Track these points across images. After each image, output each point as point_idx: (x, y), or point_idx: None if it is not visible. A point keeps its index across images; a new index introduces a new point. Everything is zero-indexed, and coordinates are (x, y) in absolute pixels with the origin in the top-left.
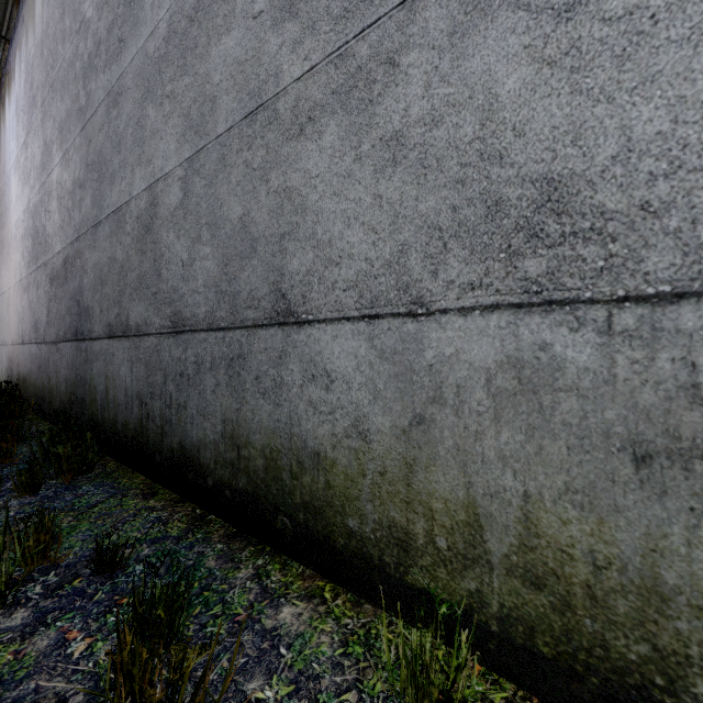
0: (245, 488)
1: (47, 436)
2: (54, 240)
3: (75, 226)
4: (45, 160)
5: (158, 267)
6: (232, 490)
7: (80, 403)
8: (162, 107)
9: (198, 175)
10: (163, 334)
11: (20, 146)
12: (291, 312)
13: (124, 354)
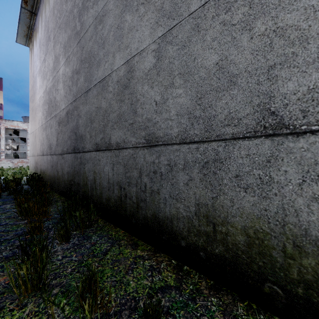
0: (222, 254)
1: (66, 204)
2: (60, 103)
3: (73, 94)
4: (55, 65)
5: (134, 108)
6: (207, 253)
7: (77, 185)
8: (137, 11)
9: (170, 44)
10: (138, 147)
11: (41, 62)
12: (284, 125)
13: (107, 159)
